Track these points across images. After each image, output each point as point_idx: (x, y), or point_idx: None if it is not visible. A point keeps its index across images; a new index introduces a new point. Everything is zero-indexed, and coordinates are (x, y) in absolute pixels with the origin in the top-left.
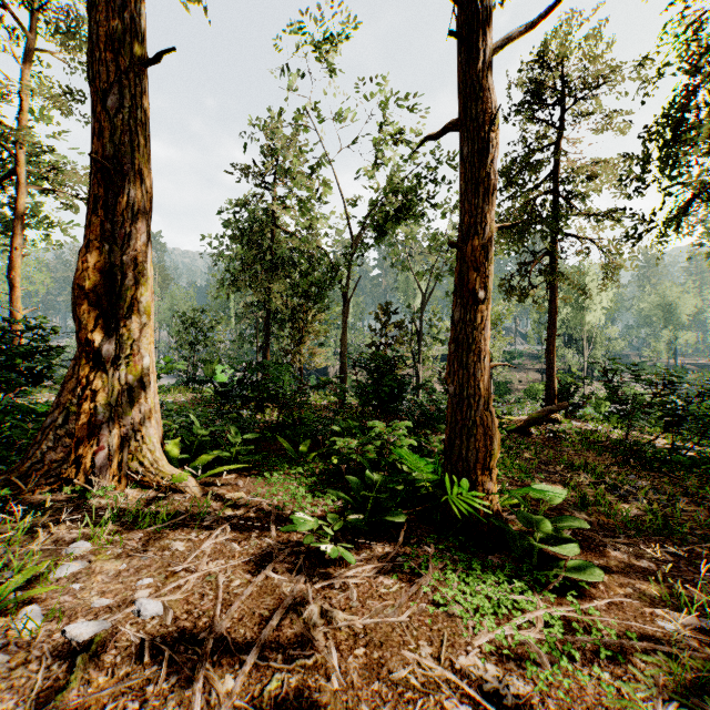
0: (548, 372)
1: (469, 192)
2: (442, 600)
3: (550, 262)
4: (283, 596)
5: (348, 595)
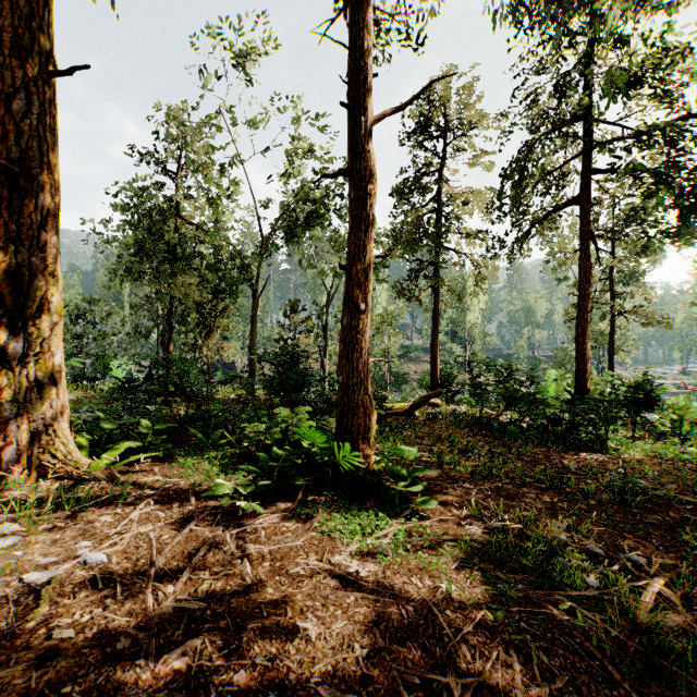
0: (433, 364)
1: (354, 227)
2: (327, 529)
3: (434, 270)
4: (207, 539)
5: (258, 535)
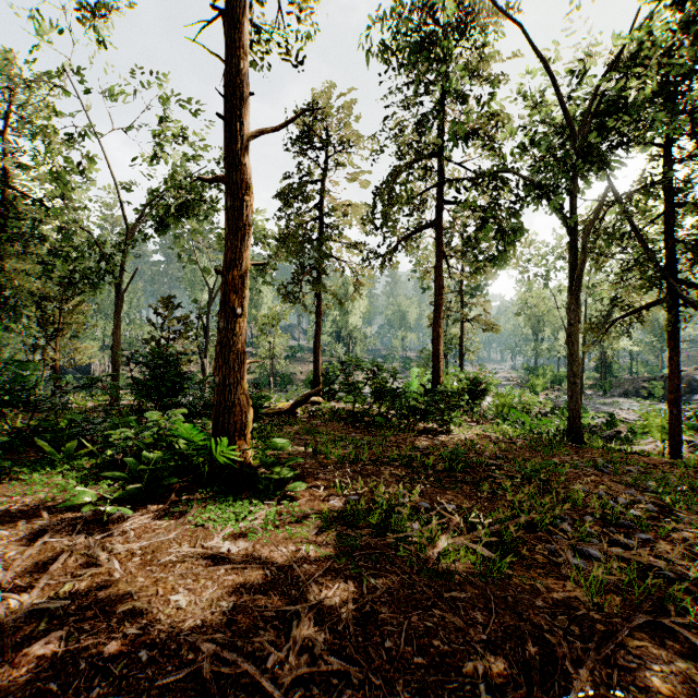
0: (315, 364)
1: (231, 235)
2: (201, 521)
3: (317, 275)
4: (66, 546)
5: (127, 536)
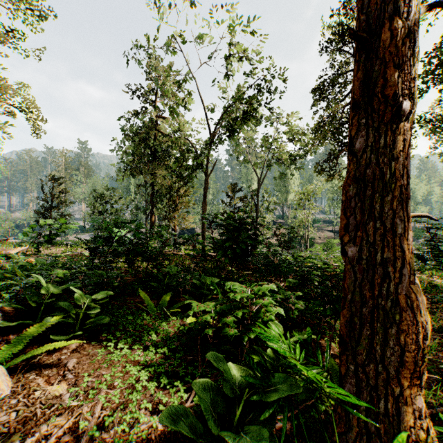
0: None
1: None
2: None
3: None
4: None
5: None
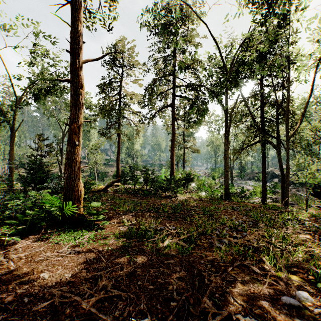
0: (117, 167)
1: (73, 107)
2: (57, 241)
3: (118, 126)
4: None
5: (18, 251)
